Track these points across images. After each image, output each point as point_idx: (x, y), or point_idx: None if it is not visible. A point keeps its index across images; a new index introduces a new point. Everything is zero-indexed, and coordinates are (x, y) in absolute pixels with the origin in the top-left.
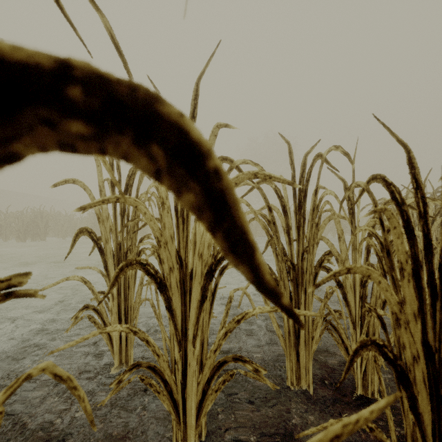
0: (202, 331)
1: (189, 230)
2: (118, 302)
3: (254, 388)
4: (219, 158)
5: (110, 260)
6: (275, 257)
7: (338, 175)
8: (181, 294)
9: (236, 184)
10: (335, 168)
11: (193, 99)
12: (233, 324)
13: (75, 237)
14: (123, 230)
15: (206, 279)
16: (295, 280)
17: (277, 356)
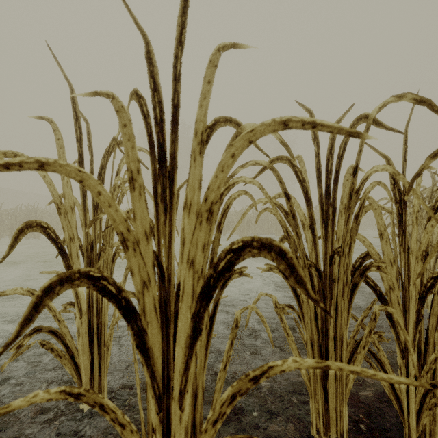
0: (194, 375)
1: (174, 222)
2: (89, 318)
3: (266, 437)
4: (220, 118)
5: (76, 264)
6: None
7: (379, 151)
8: (161, 322)
9: (251, 142)
10: (397, 130)
11: (179, 15)
12: (246, 384)
13: (17, 234)
14: (95, 225)
15: (201, 301)
16: (322, 292)
17: (292, 383)
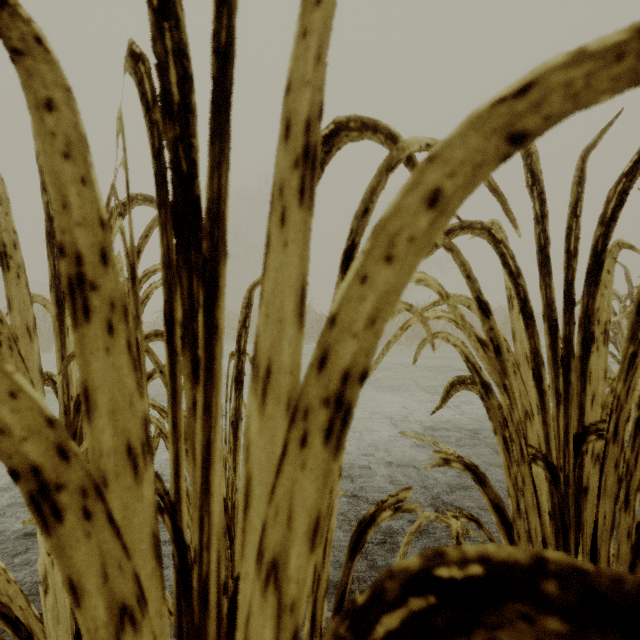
0: None
1: (217, 418)
2: None
3: None
4: (348, 119)
5: None
6: (500, 449)
7: None
8: None
9: (519, 138)
10: None
11: None
12: None
13: None
14: None
15: None
16: (559, 515)
17: None
